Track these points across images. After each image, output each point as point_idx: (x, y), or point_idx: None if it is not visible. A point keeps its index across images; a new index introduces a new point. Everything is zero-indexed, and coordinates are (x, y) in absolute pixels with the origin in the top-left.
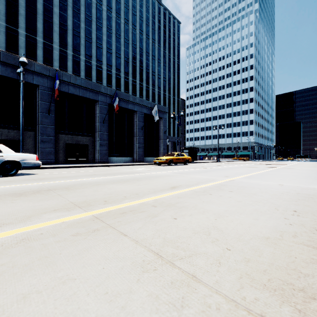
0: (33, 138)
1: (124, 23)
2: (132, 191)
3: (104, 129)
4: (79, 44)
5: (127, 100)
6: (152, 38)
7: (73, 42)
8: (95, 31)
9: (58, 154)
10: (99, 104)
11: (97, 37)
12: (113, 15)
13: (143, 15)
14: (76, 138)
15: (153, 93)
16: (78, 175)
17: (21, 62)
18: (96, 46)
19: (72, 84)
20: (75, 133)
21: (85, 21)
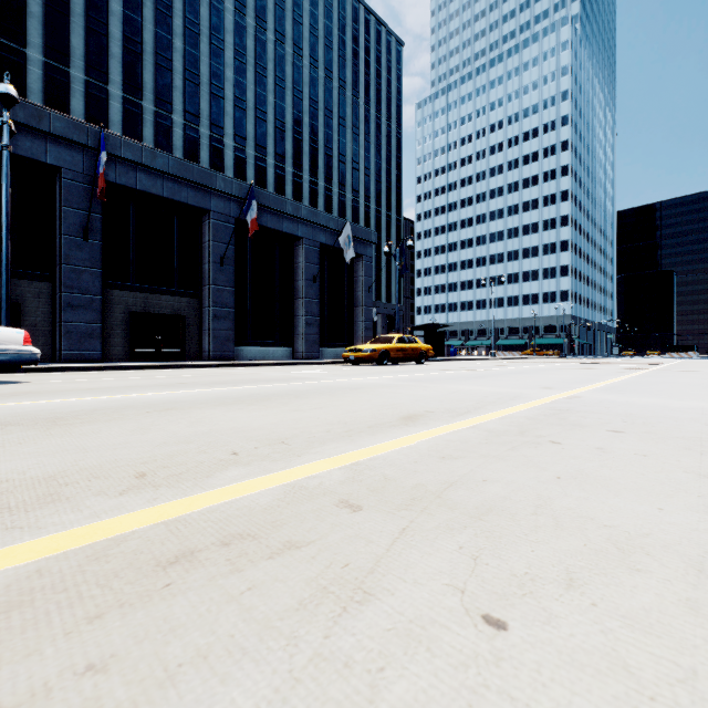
0: (47, 298)
1: (274, 42)
2: (271, 431)
3: (225, 278)
4: (171, 88)
5: (280, 212)
6: (339, 77)
7: (155, 83)
8: (208, 59)
9: (111, 338)
10: (212, 218)
11: (212, 72)
12: (249, 23)
13: (319, 25)
14: (154, 300)
15: (341, 204)
16: (134, 385)
17: (1, 94)
18: (209, 94)
19: (144, 168)
20: (152, 288)
21: (184, 34)
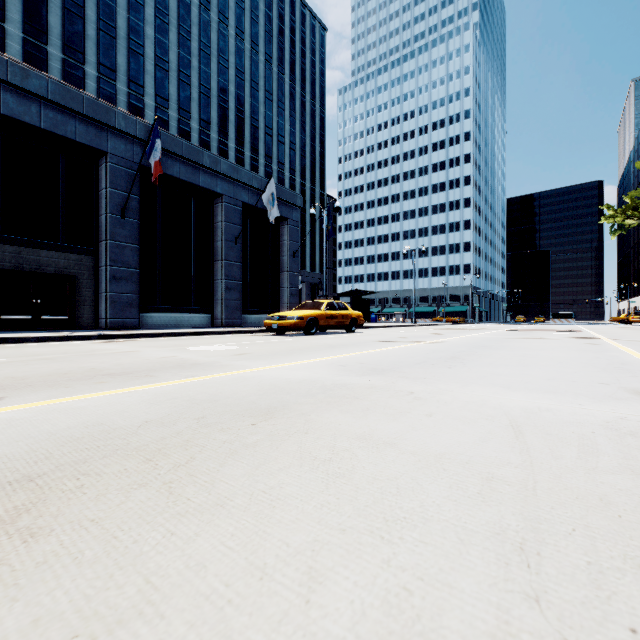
0: None
1: (198, 6)
2: None
3: (126, 233)
4: (83, 37)
5: (195, 163)
6: (265, 51)
7: (63, 29)
8: (126, 13)
9: None
10: (110, 161)
11: (130, 26)
12: None
13: None
14: (31, 255)
15: (267, 175)
16: None
17: None
18: (127, 49)
19: (11, 88)
20: (27, 240)
21: None
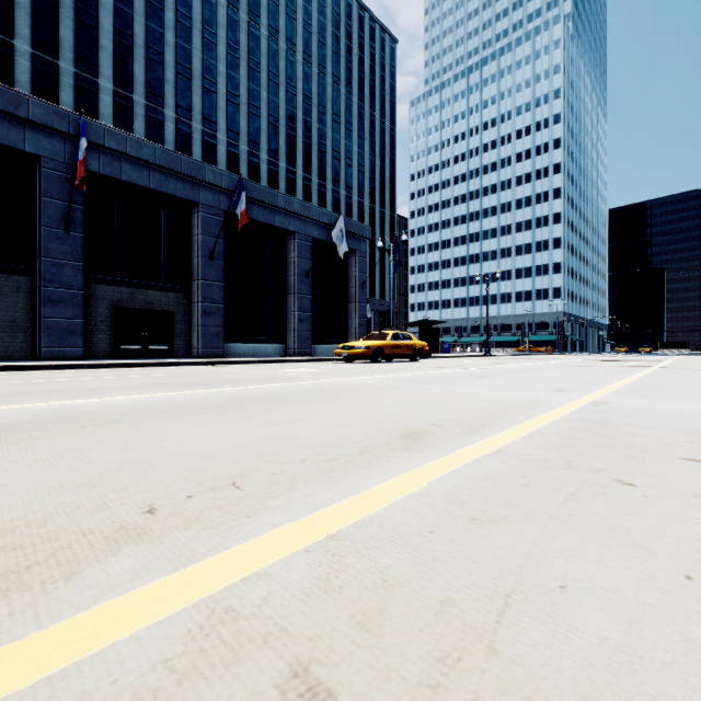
0: (27, 293)
1: (267, 37)
2: (225, 460)
3: (214, 273)
4: (163, 82)
5: (271, 205)
6: (332, 73)
7: (146, 77)
8: (201, 53)
9: (95, 334)
10: (201, 211)
11: (204, 66)
12: (242, 17)
13: (313, 20)
14: (141, 295)
15: (335, 200)
16: (98, 387)
17: None
18: (202, 88)
19: (129, 158)
20: (138, 282)
21: (176, 28)
